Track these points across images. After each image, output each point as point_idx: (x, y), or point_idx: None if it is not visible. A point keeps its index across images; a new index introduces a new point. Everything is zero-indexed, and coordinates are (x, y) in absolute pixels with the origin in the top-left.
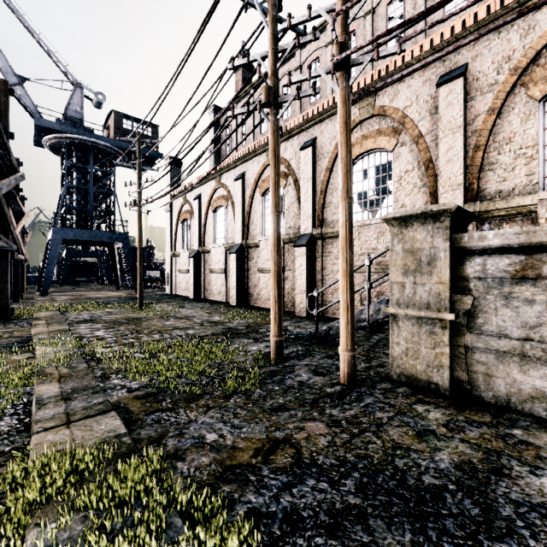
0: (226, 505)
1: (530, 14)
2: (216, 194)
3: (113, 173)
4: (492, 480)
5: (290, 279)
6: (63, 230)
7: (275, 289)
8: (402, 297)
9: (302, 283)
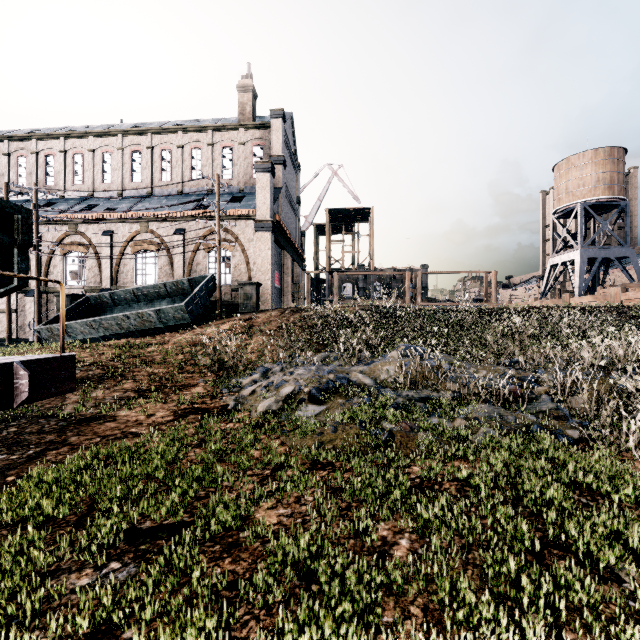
0: None
1: (131, 224)
2: None
3: None
4: None
5: (22, 317)
6: None
7: (8, 316)
8: None
9: (31, 318)
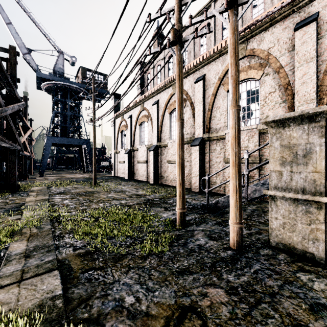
0: None
1: None
2: (141, 114)
3: (81, 103)
4: None
5: (187, 167)
6: (52, 138)
7: (180, 175)
8: (279, 182)
9: (196, 170)
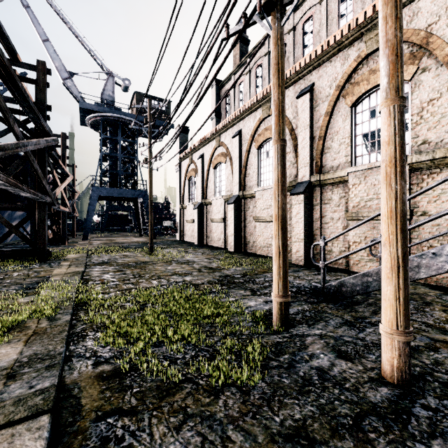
0: None
1: None
2: (216, 152)
3: (136, 142)
4: None
5: None
6: (99, 189)
7: (279, 237)
8: None
9: (299, 231)
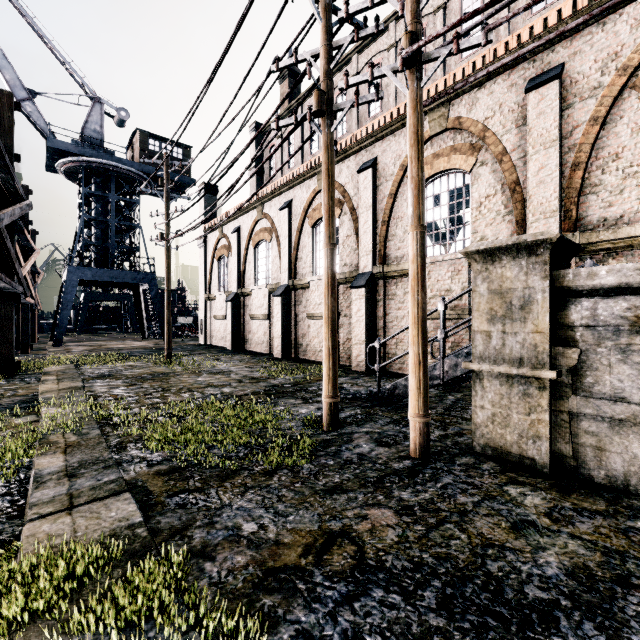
0: (267, 626)
1: None
2: (258, 226)
3: (137, 202)
4: (619, 594)
5: (345, 327)
6: (80, 269)
7: (329, 339)
8: (487, 349)
9: (360, 331)
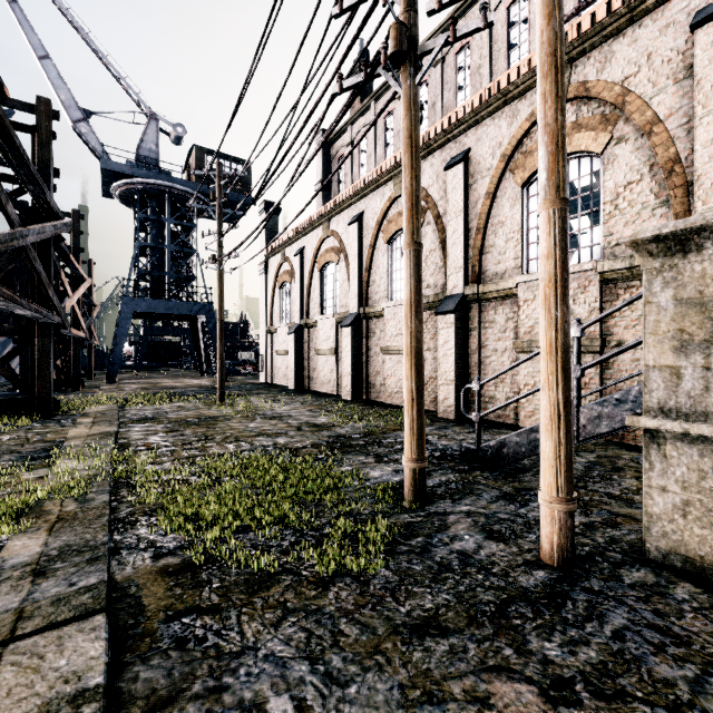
0: None
1: None
2: (324, 246)
3: (194, 226)
4: None
5: (428, 363)
6: (134, 300)
7: (412, 378)
8: (673, 396)
9: (447, 368)
